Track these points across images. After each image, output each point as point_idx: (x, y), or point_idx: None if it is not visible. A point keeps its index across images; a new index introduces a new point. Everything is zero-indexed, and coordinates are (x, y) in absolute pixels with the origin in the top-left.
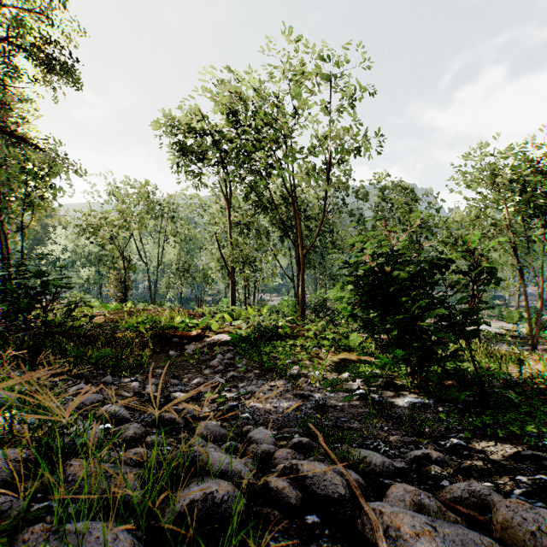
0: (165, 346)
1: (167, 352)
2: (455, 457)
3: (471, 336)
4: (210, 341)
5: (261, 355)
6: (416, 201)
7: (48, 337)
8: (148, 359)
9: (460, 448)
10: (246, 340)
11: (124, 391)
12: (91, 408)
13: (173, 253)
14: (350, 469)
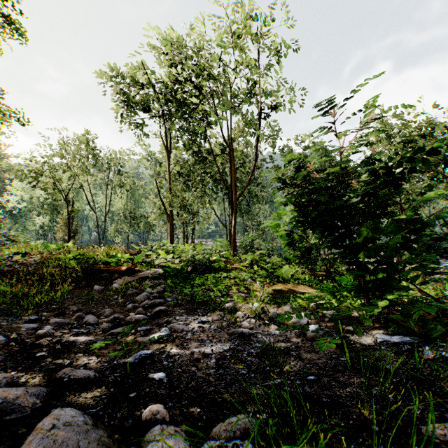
0: (92, 281)
1: (92, 287)
2: None
3: None
4: (142, 275)
5: (193, 287)
6: None
7: None
8: (68, 294)
9: None
10: (178, 273)
11: None
12: None
13: (120, 203)
14: None
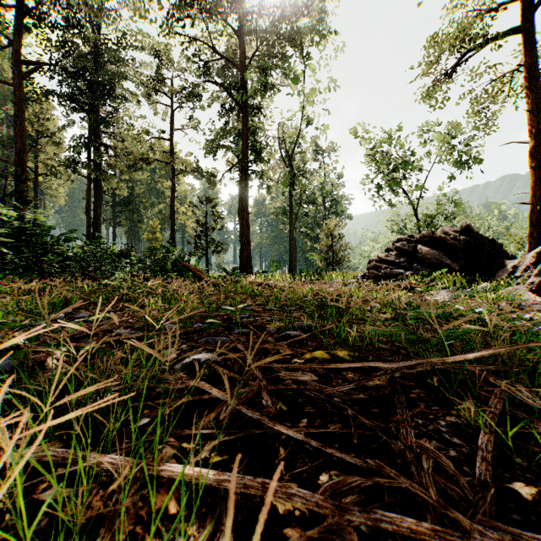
0: None
1: None
2: None
3: None
4: None
5: None
6: None
7: None
8: None
9: None
10: None
11: None
12: None
13: None
14: None
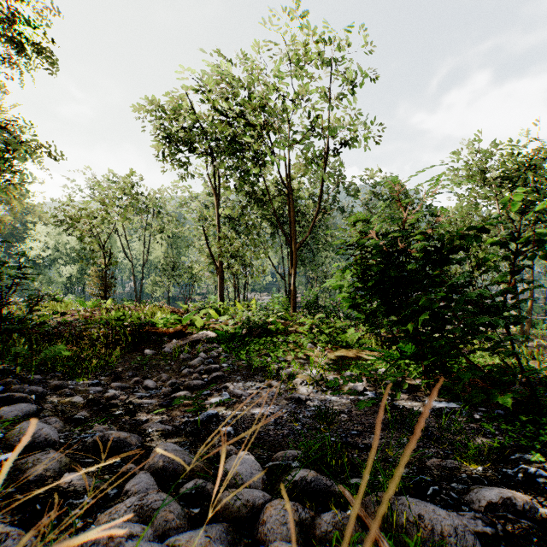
0: (141, 344)
1: (142, 351)
2: (543, 499)
3: (512, 323)
4: (193, 338)
5: (249, 352)
6: (408, 197)
7: (3, 334)
8: (119, 359)
9: (542, 482)
10: (233, 337)
11: (74, 399)
12: (12, 424)
13: (159, 250)
14: (400, 544)
